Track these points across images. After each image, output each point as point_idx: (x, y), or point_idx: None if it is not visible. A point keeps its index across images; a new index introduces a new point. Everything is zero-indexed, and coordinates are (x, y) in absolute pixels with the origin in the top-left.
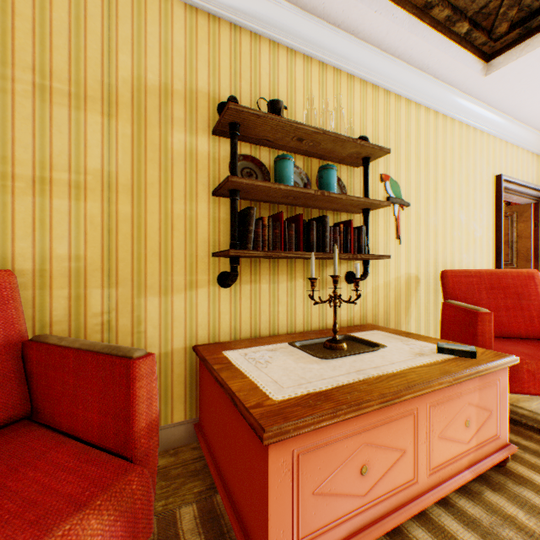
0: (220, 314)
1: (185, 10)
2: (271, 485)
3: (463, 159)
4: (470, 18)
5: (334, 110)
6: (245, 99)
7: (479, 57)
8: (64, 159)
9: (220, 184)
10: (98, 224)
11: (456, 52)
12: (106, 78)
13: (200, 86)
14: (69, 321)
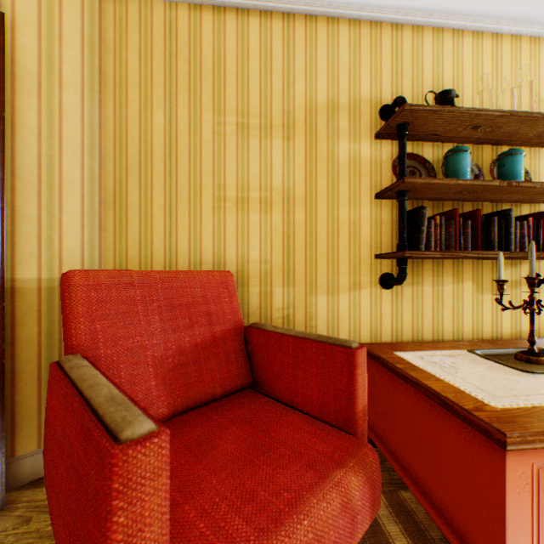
0: (381, 315)
1: (348, 26)
2: (507, 493)
3: None
4: None
5: (511, 84)
6: (406, 96)
7: None
8: (256, 180)
9: (388, 186)
10: (279, 232)
11: None
12: (285, 107)
13: (362, 94)
14: (259, 314)
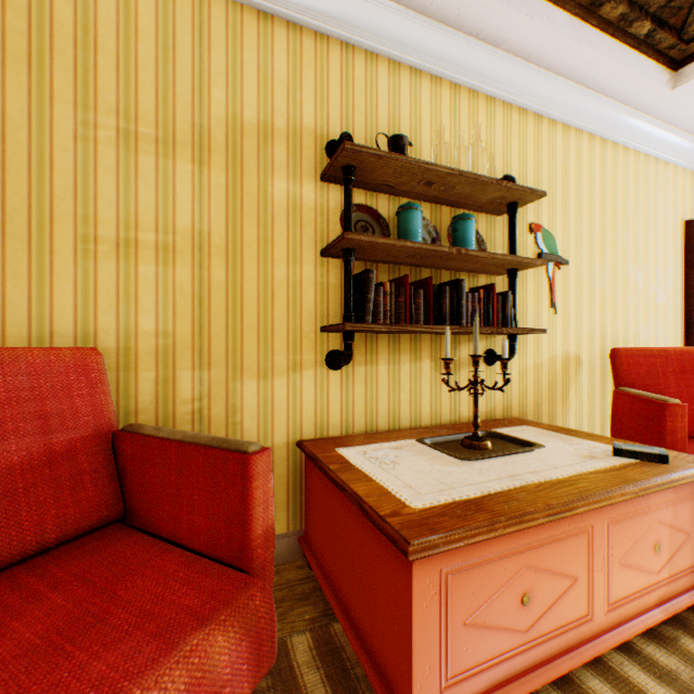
0: (329, 402)
1: (287, 30)
2: (415, 610)
3: (640, 200)
4: (653, 15)
5: (469, 143)
6: (358, 135)
7: (665, 65)
8: (151, 216)
9: (332, 242)
10: (188, 293)
11: (632, 60)
12: (197, 119)
13: (305, 122)
14: (156, 409)
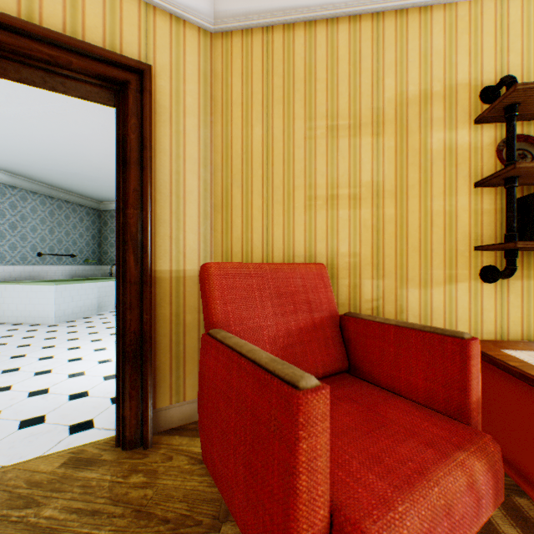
0: (482, 310)
1: (443, 11)
2: None
3: None
4: None
5: None
6: (513, 73)
7: None
8: (345, 178)
9: (493, 173)
10: (368, 226)
11: None
12: (374, 104)
13: (459, 79)
14: (348, 304)
